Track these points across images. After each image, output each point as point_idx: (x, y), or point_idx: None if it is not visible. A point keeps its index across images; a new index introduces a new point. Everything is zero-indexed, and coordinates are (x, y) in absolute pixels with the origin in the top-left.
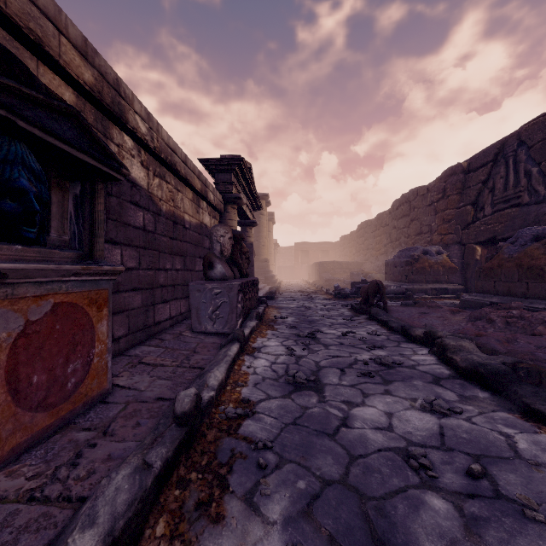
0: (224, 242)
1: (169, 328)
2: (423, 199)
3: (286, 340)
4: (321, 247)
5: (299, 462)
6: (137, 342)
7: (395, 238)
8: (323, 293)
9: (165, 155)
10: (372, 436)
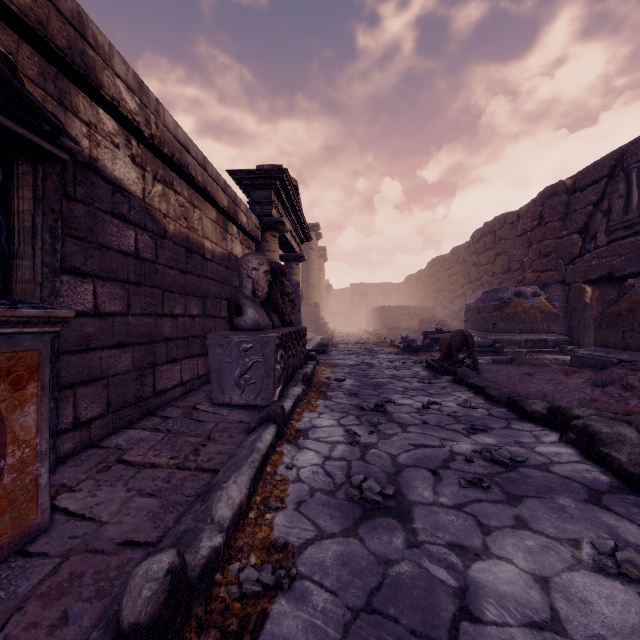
0: (258, 278)
1: (179, 397)
2: (512, 227)
3: (344, 417)
4: (382, 289)
5: None
6: (125, 423)
7: (475, 277)
8: (387, 345)
9: (170, 150)
10: None
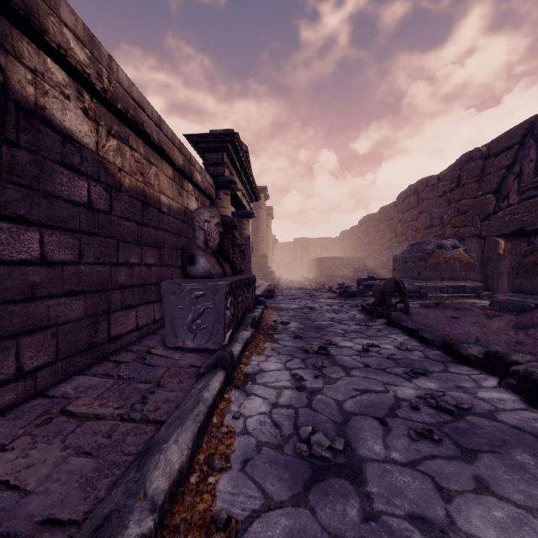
0: (210, 229)
1: (135, 341)
2: (433, 189)
3: (290, 360)
4: (320, 243)
5: None
6: (76, 370)
7: (401, 232)
8: (326, 290)
9: (123, 106)
10: None
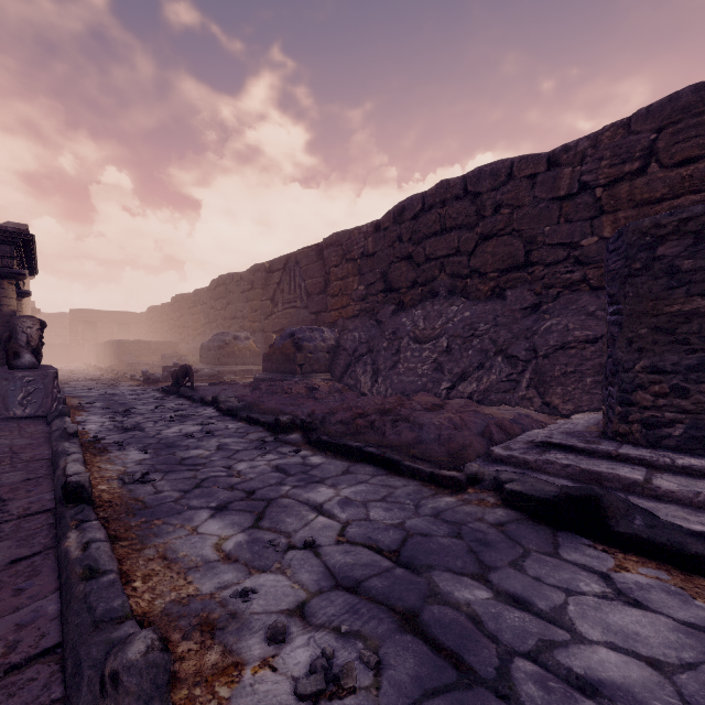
0: (32, 333)
1: None
2: (238, 285)
3: (105, 415)
4: (117, 319)
5: (138, 443)
6: None
7: (213, 319)
8: (128, 379)
9: None
10: (171, 434)
